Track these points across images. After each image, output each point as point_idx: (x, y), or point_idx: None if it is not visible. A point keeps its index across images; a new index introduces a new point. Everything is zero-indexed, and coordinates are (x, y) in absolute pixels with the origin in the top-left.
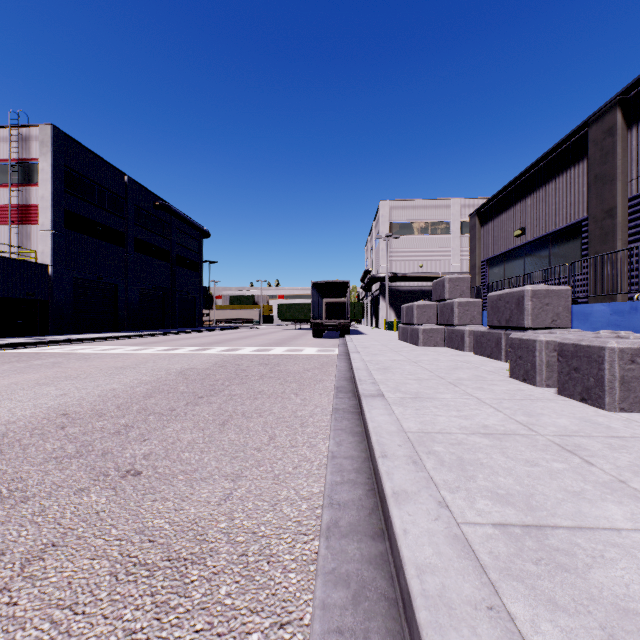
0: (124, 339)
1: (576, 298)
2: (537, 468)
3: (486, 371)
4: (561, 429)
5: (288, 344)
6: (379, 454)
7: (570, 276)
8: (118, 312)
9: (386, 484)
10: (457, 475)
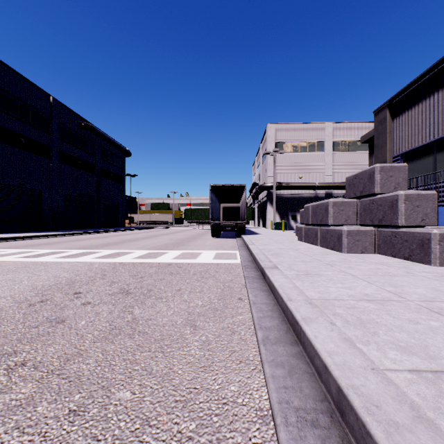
0: (31, 239)
1: None
2: None
3: None
4: None
5: (185, 245)
6: None
7: None
8: (42, 214)
9: None
10: None
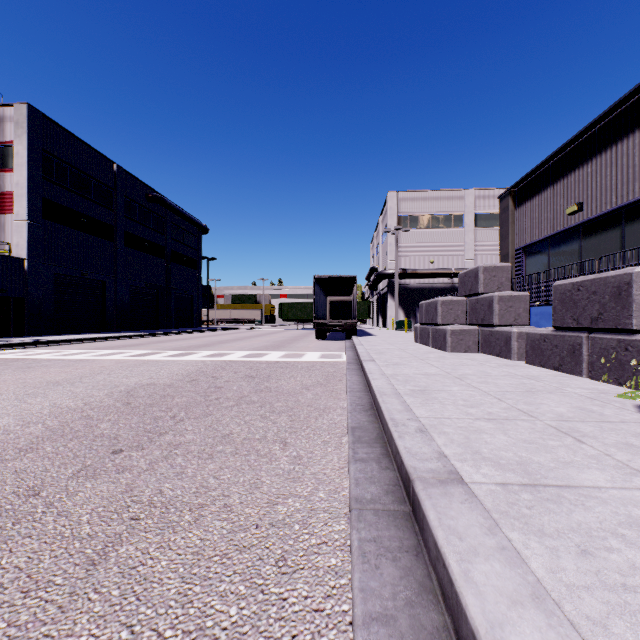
0: (105, 341)
1: None
2: None
3: (585, 398)
4: None
5: (287, 347)
6: None
7: None
8: (106, 311)
9: None
10: None
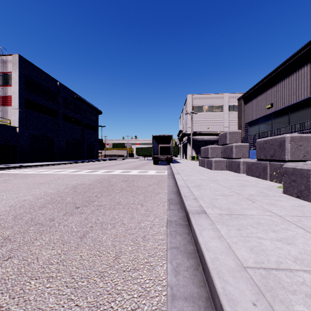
0: (55, 165)
1: None
2: None
3: (264, 188)
4: None
5: (140, 168)
6: None
7: None
8: (54, 151)
9: None
10: None
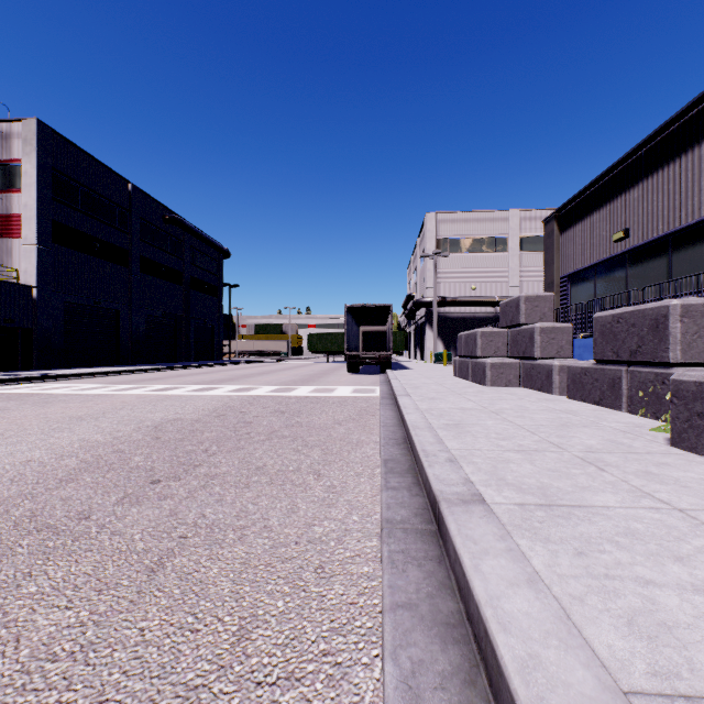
0: (121, 375)
1: None
2: None
3: (618, 431)
4: None
5: (317, 381)
6: None
7: None
8: (120, 343)
9: None
10: None
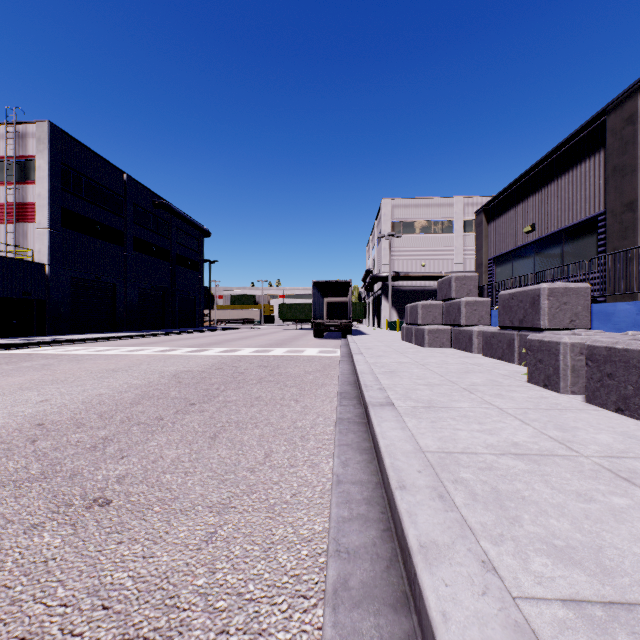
0: (122, 339)
1: (592, 297)
2: (594, 505)
3: (500, 375)
4: (605, 448)
5: (289, 345)
6: (396, 484)
7: (589, 273)
8: (117, 312)
9: (409, 531)
10: (496, 516)
